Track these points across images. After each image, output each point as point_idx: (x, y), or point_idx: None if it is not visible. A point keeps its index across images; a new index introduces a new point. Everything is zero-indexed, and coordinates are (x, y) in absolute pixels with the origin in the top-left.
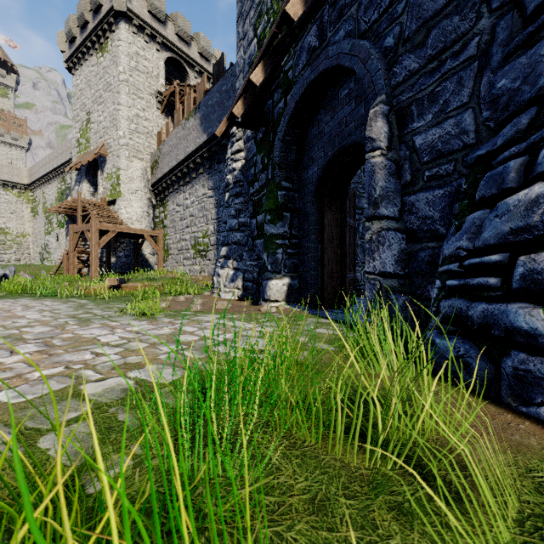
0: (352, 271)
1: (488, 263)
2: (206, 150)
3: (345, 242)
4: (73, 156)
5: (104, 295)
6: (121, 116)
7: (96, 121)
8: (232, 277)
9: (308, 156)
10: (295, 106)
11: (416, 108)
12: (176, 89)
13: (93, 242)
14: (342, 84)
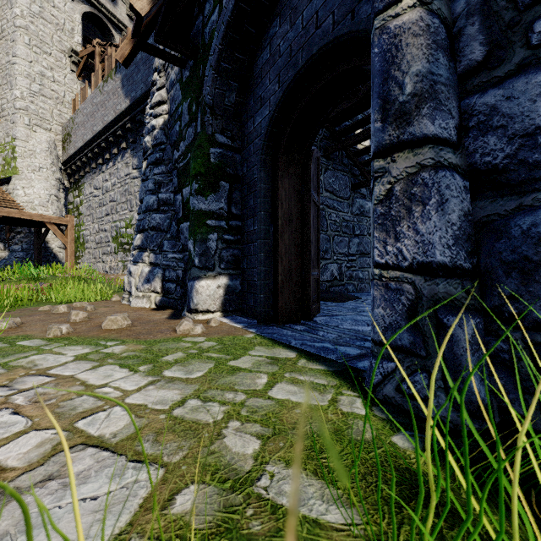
0: (315, 267)
1: None
2: (128, 119)
3: (309, 224)
4: None
5: None
6: (17, 71)
7: None
8: (147, 276)
9: (254, 97)
10: (234, 6)
11: None
12: (96, 49)
13: None
14: None
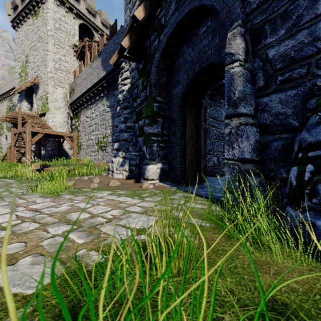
0: (204, 159)
1: None
2: (105, 82)
3: (201, 139)
4: (16, 84)
5: (27, 176)
6: (48, 58)
7: (32, 61)
8: (121, 163)
9: (174, 79)
10: (166, 42)
11: (269, 26)
12: (86, 43)
13: (27, 140)
14: (201, 24)
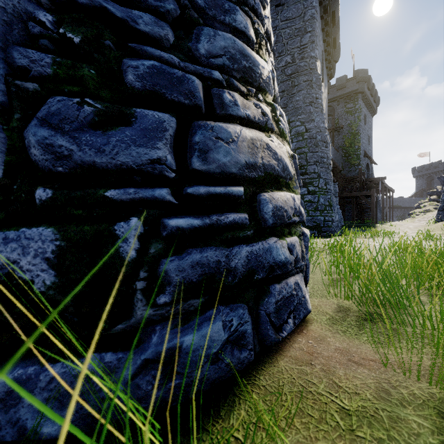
0: None
1: (236, 195)
2: None
3: None
4: None
5: None
6: None
7: None
8: None
9: None
10: None
11: None
12: None
13: None
14: None
